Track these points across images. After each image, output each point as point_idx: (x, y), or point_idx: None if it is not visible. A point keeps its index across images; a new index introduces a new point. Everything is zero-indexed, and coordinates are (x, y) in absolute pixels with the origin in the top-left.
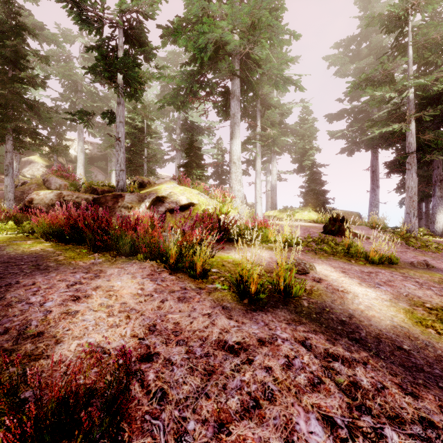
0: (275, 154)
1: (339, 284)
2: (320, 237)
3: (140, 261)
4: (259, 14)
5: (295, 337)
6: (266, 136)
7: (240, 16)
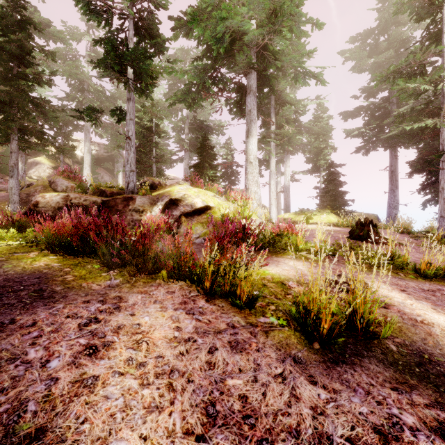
0: (288, 154)
1: (412, 310)
2: (349, 243)
3: (166, 282)
4: (281, 0)
5: (422, 420)
6: (282, 135)
7: (263, 0)
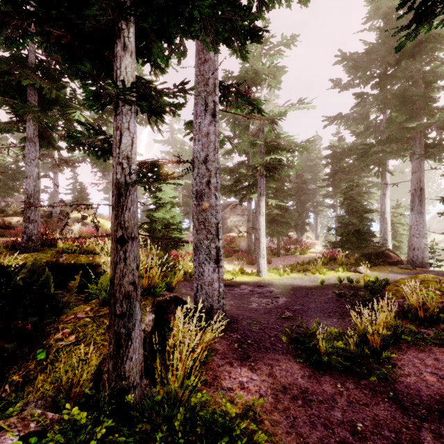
0: None
1: None
2: None
3: None
4: None
5: None
6: None
7: None
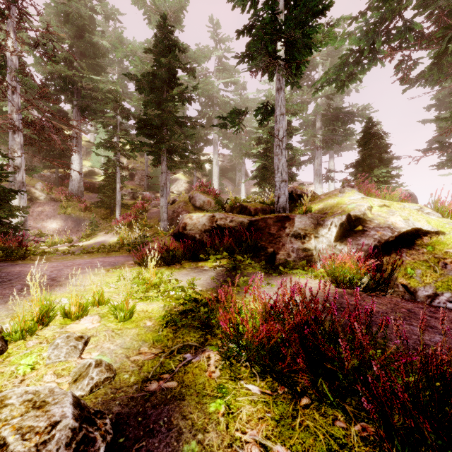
0: None
1: None
2: None
3: None
4: None
5: None
6: None
7: None
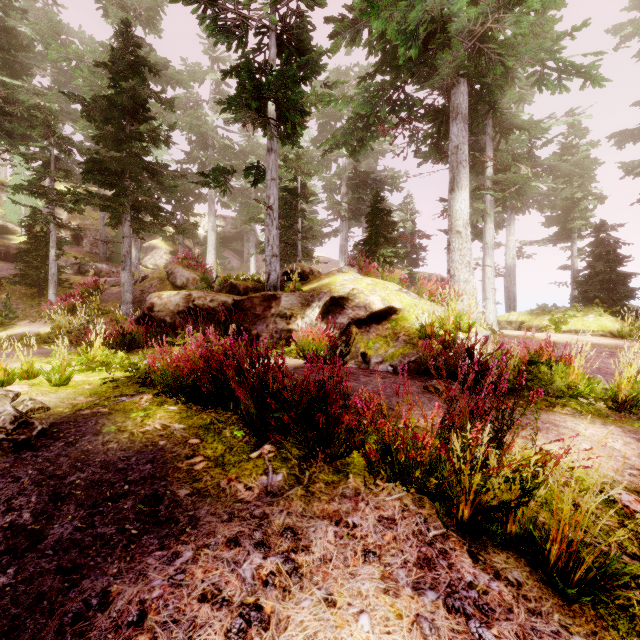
0: (512, 213)
1: None
2: None
3: (370, 488)
4: None
5: None
6: (506, 182)
7: None
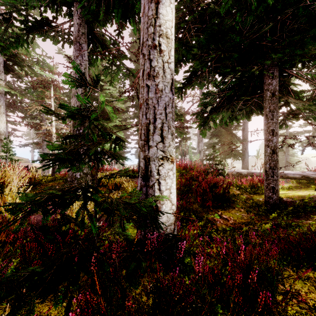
0: None
1: None
2: None
3: None
4: None
5: None
6: None
7: None
